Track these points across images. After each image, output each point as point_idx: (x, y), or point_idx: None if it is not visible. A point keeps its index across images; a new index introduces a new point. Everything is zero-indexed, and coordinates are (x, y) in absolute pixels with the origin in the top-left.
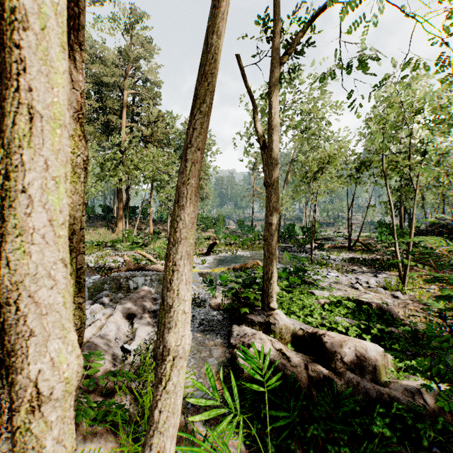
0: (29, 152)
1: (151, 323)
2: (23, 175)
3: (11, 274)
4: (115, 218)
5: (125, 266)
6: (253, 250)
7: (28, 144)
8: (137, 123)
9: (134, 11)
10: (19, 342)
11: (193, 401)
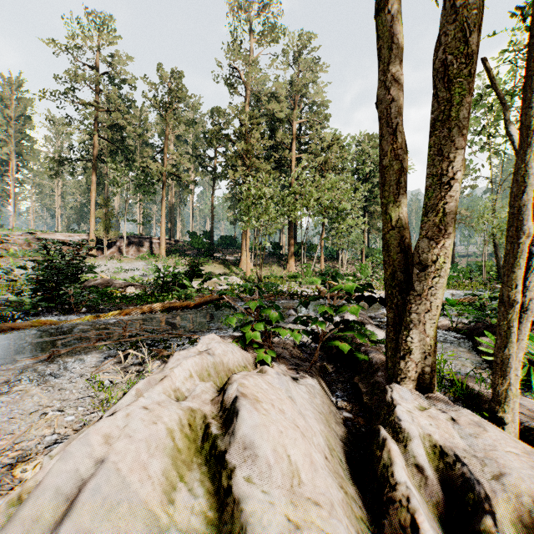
0: (532, 164)
1: (381, 330)
2: (530, 170)
3: (526, 197)
4: (283, 255)
5: (320, 294)
6: (465, 288)
7: (531, 161)
8: (307, 153)
9: (305, 35)
10: (524, 217)
11: (484, 349)
